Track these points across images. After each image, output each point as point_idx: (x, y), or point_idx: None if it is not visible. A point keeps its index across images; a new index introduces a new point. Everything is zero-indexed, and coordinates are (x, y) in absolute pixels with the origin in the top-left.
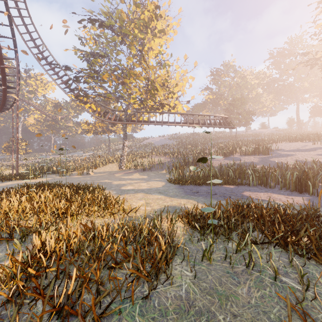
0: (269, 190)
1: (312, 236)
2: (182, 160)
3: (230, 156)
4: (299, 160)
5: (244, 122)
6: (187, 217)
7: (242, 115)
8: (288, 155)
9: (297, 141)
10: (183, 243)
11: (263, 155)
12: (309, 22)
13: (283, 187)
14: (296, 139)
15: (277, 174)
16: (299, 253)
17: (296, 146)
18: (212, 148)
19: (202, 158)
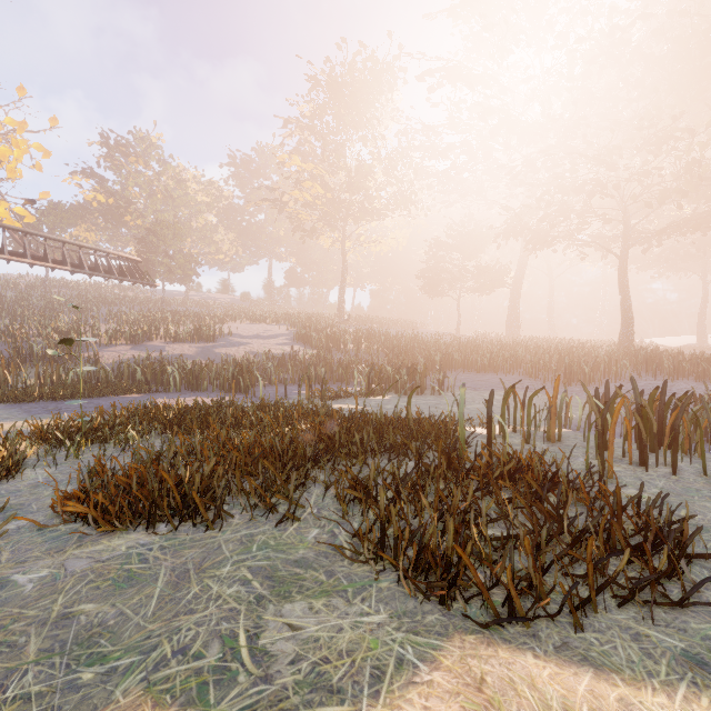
0: (196, 395)
1: (192, 414)
2: (12, 350)
3: (144, 342)
4: (254, 352)
5: (181, 274)
6: (40, 434)
7: (176, 260)
8: (243, 343)
9: (262, 322)
10: (35, 459)
11: (206, 343)
12: (272, 145)
13: (219, 389)
14: (262, 318)
15: (215, 372)
16: (185, 435)
17: (258, 330)
18: (103, 324)
19: (66, 339)
